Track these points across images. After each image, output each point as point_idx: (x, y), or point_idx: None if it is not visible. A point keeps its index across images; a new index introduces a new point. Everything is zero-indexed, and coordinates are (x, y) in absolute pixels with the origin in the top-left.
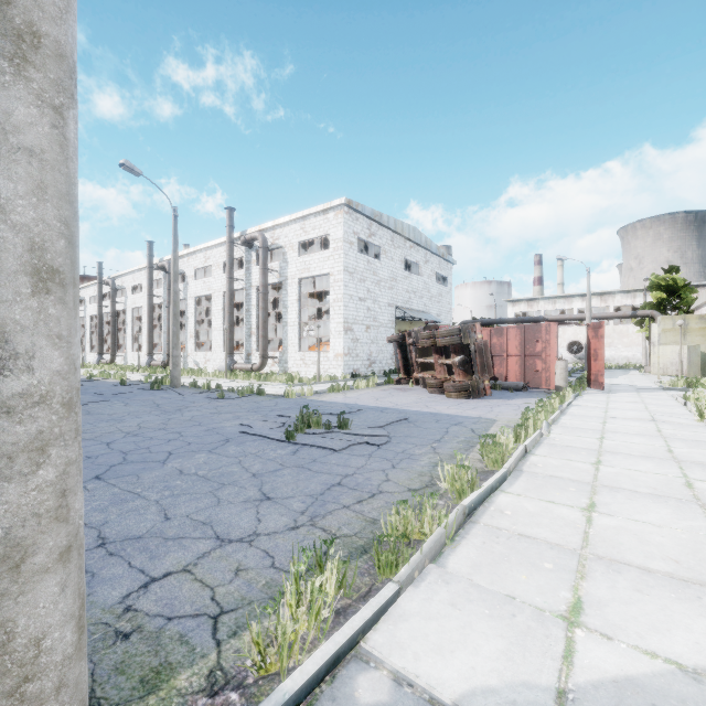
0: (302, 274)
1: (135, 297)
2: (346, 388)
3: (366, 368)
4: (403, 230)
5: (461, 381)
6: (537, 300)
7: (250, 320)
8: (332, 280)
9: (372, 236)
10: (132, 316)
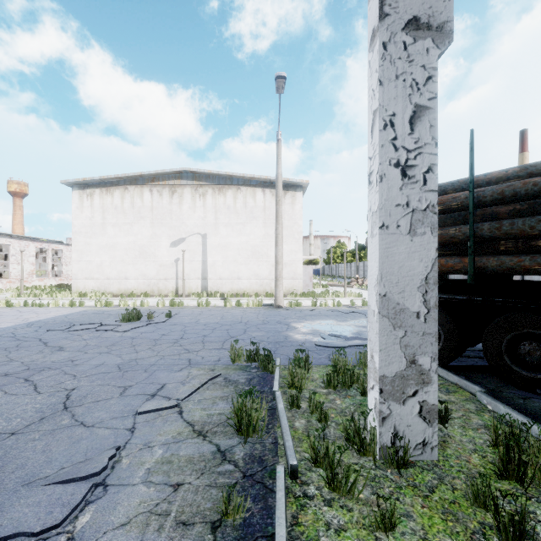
0: None
1: None
2: None
3: None
4: None
5: None
6: None
7: None
8: None
9: None
10: None
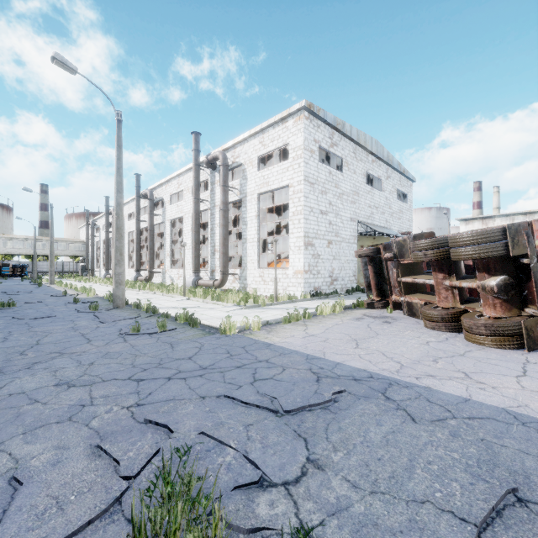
0: (261, 188)
1: (129, 223)
2: (307, 316)
3: (328, 286)
4: (365, 142)
5: (496, 316)
6: (493, 218)
7: (214, 238)
8: (291, 192)
9: (334, 146)
10: (128, 238)
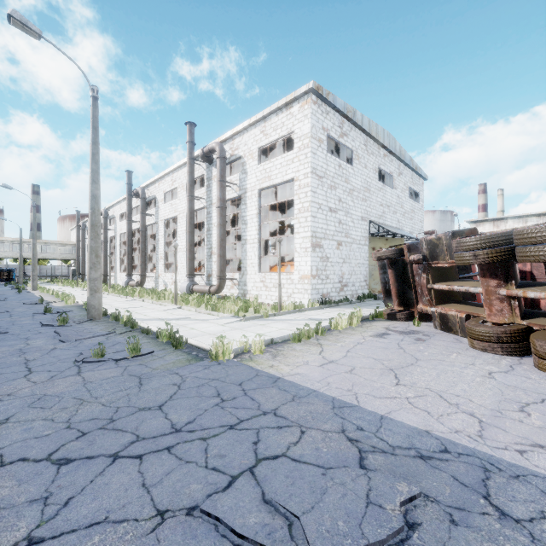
0: (262, 183)
1: (121, 224)
2: (321, 332)
3: (337, 293)
4: (377, 133)
5: None
6: (505, 220)
7: (211, 239)
8: (297, 186)
9: (343, 136)
10: (120, 240)
